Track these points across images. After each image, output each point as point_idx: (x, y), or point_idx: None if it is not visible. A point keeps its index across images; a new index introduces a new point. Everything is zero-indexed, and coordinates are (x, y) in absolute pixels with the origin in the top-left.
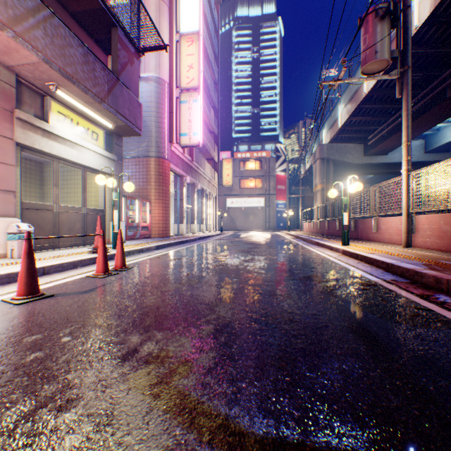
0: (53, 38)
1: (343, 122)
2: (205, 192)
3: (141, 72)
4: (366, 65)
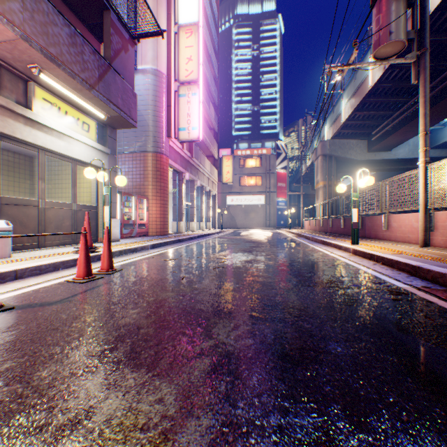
0: (33, 13)
1: (346, 117)
2: (205, 190)
3: (138, 64)
4: (379, 47)
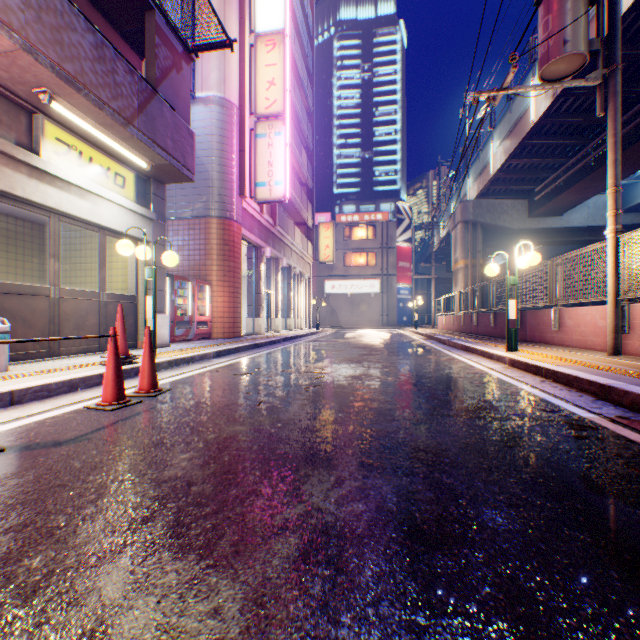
0: (40, 12)
1: (498, 167)
2: (294, 272)
3: (198, 91)
4: (548, 63)
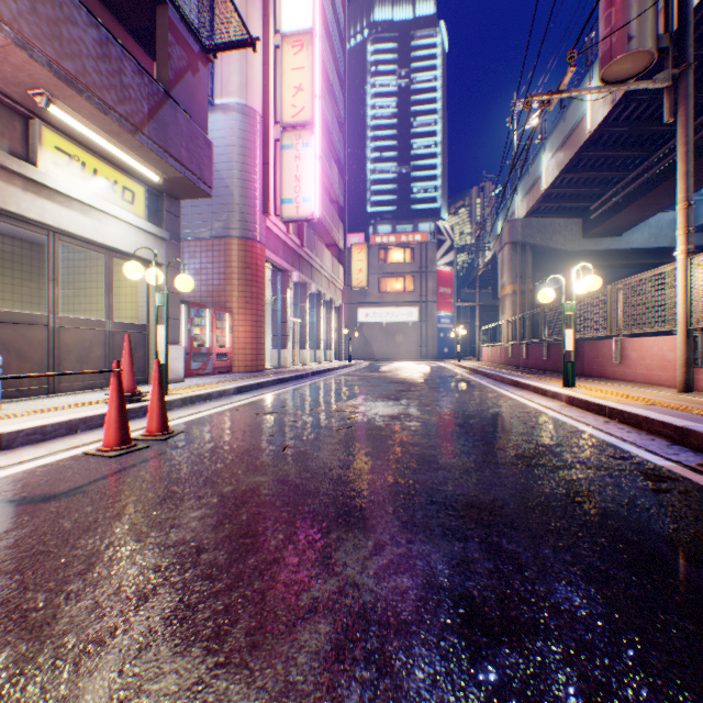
0: (35, 2)
1: (550, 182)
2: (323, 298)
3: (217, 97)
4: (610, 62)
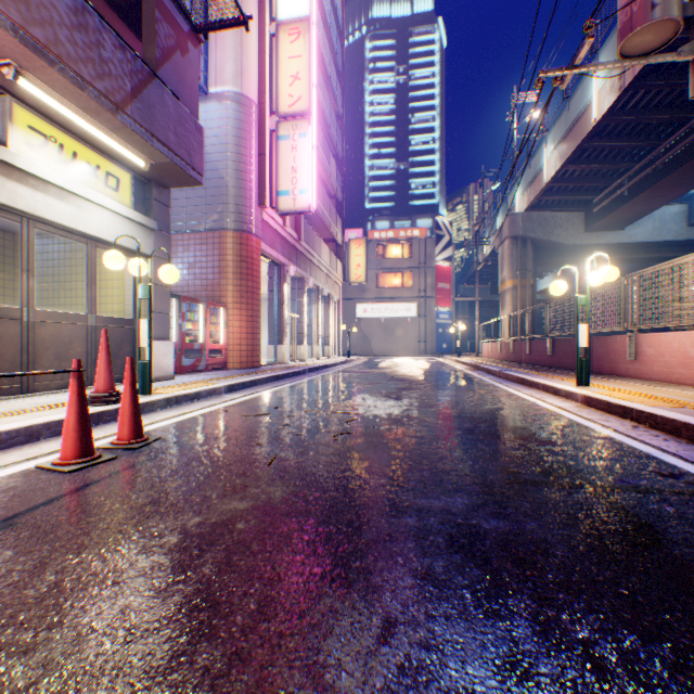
0: None
1: (552, 175)
2: (321, 293)
3: (211, 85)
4: (631, 33)
